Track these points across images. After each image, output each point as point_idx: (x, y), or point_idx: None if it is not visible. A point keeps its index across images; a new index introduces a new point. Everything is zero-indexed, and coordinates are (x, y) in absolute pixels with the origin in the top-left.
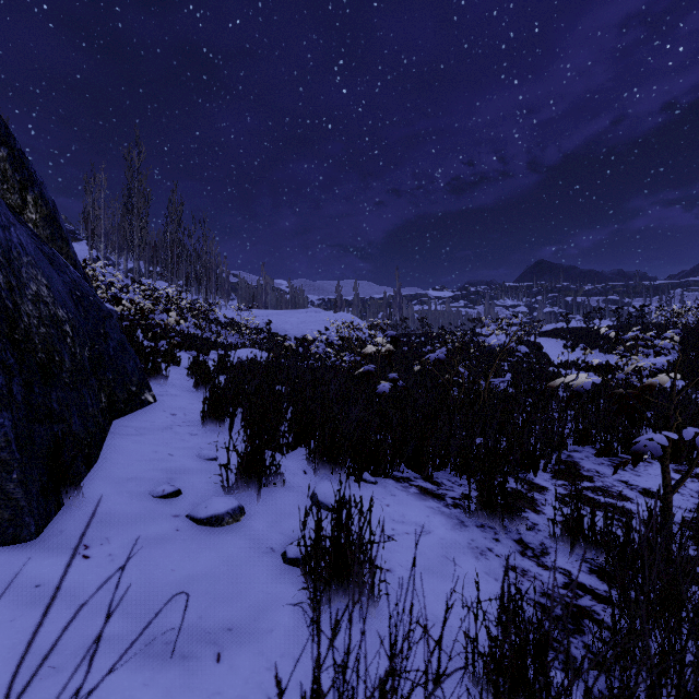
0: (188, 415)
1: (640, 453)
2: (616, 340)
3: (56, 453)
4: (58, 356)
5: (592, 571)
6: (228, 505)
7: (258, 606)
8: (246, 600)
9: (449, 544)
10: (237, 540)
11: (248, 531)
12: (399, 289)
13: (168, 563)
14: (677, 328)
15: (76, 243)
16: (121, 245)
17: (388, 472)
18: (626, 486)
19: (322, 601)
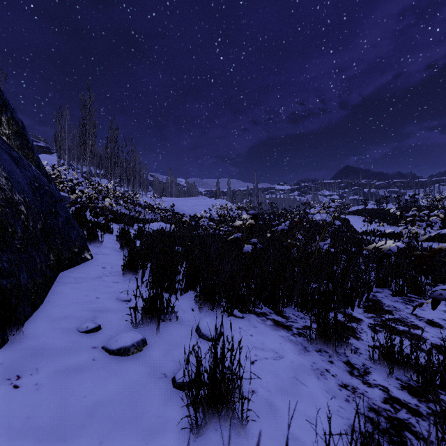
0: (114, 268)
1: (438, 300)
2: (401, 216)
3: (3, 301)
4: (11, 228)
5: (403, 387)
6: (134, 339)
7: (150, 429)
8: (140, 423)
9: (297, 367)
10: (139, 367)
11: (148, 359)
12: (256, 184)
13: (82, 390)
14: (438, 209)
15: (51, 155)
16: (79, 156)
17: (251, 309)
18: (416, 318)
19: (201, 424)
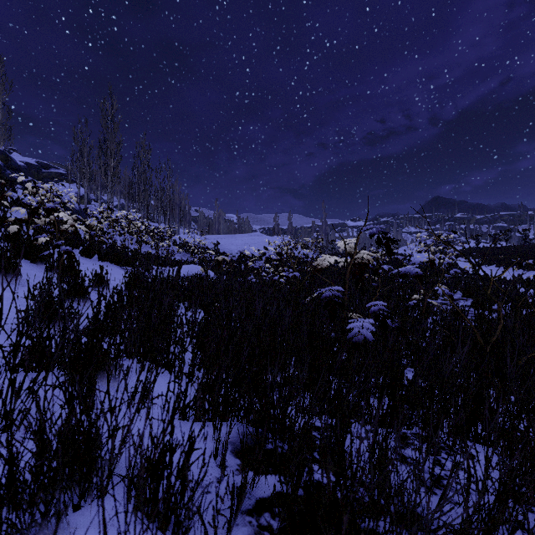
0: None
1: None
2: None
3: None
4: None
5: None
6: None
7: None
8: None
9: None
10: None
11: None
12: (325, 219)
13: None
14: None
15: (72, 184)
16: (103, 183)
17: None
18: None
19: None
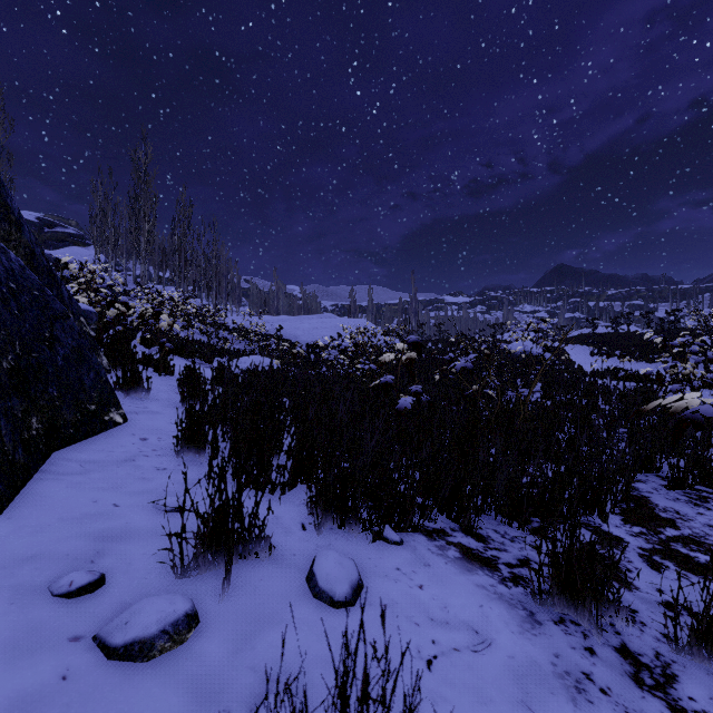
0: (163, 440)
1: None
2: (663, 346)
3: None
4: None
5: None
6: (166, 615)
7: None
8: None
9: (524, 670)
10: (169, 694)
11: (194, 667)
12: (414, 295)
13: None
14: None
15: (85, 247)
16: (129, 249)
17: (416, 524)
18: None
19: None
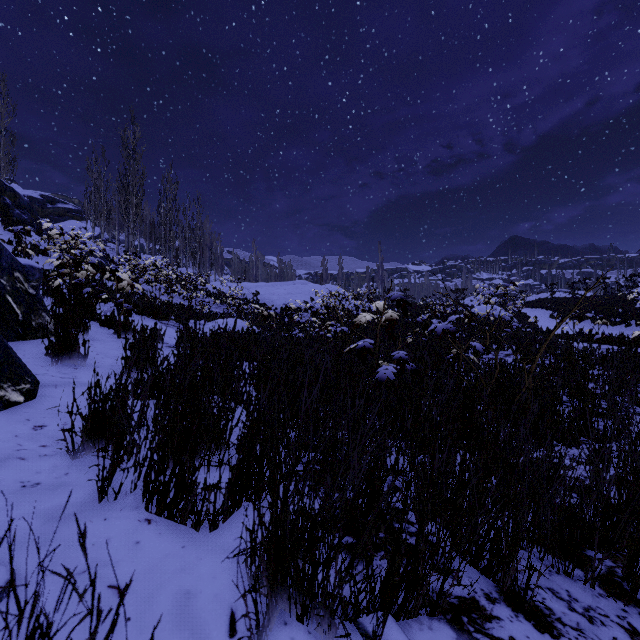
0: (68, 426)
1: None
2: None
3: None
4: None
5: None
6: None
7: None
8: None
9: None
10: None
11: None
12: (381, 263)
13: None
14: None
15: (83, 221)
16: (121, 222)
17: (435, 603)
18: None
19: None
